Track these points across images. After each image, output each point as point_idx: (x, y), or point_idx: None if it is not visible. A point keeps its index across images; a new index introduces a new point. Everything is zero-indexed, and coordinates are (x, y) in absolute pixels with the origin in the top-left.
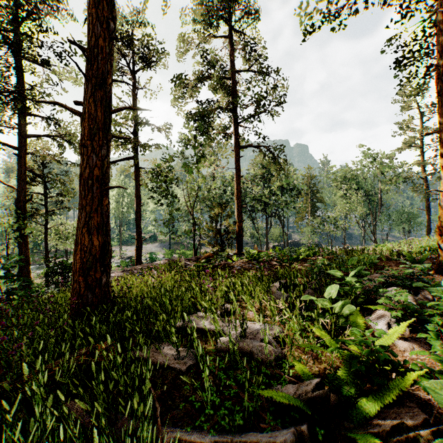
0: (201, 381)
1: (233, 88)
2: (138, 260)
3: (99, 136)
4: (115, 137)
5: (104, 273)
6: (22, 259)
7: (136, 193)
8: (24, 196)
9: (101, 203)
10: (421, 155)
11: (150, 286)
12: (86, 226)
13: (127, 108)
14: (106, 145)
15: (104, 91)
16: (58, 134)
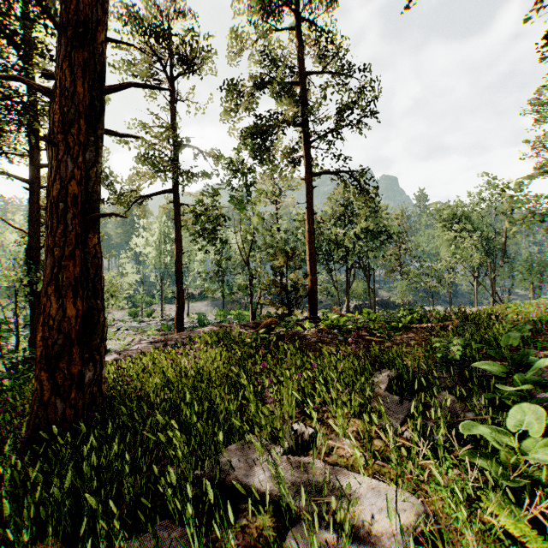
0: None
1: (304, 95)
2: (179, 325)
3: (79, 127)
4: (114, 133)
5: (90, 363)
6: (34, 322)
7: (176, 237)
8: (37, 241)
9: (84, 243)
10: None
11: (180, 374)
12: (53, 283)
13: (132, 84)
14: (95, 145)
15: (92, 53)
16: None
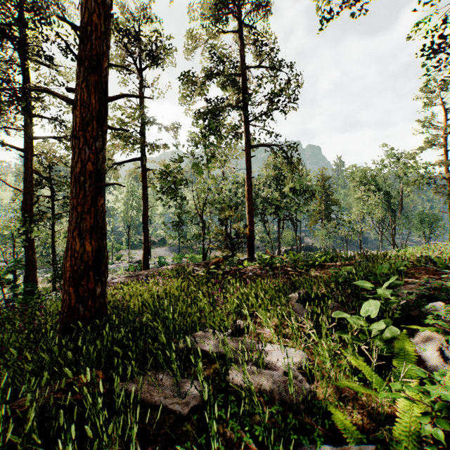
0: (207, 432)
1: (244, 84)
2: (146, 265)
3: (92, 126)
4: (113, 128)
5: (99, 283)
6: (28, 263)
7: (143, 195)
8: (30, 198)
9: (95, 203)
10: (444, 154)
11: (154, 295)
12: (77, 229)
13: (125, 95)
14: (102, 137)
15: (99, 76)
16: (65, 135)
